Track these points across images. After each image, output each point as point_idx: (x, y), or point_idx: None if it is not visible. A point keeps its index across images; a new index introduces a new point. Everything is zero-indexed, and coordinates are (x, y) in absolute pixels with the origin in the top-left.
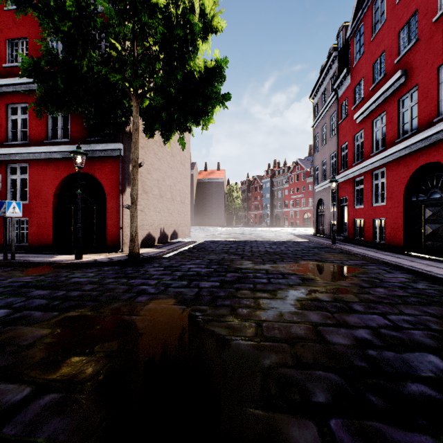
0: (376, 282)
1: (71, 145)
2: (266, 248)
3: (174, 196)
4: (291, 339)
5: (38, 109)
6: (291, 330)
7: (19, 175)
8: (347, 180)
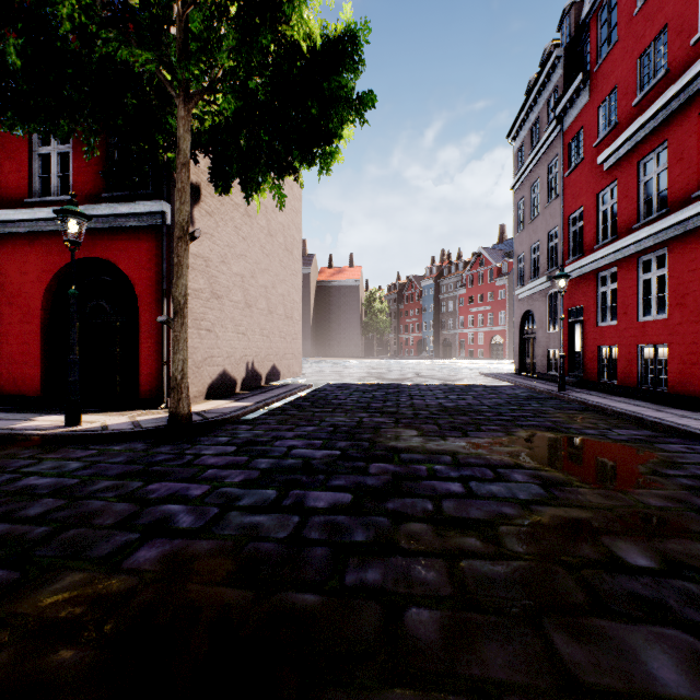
0: None
1: None
2: (439, 399)
3: (272, 305)
4: None
5: None
6: None
7: None
8: (583, 275)
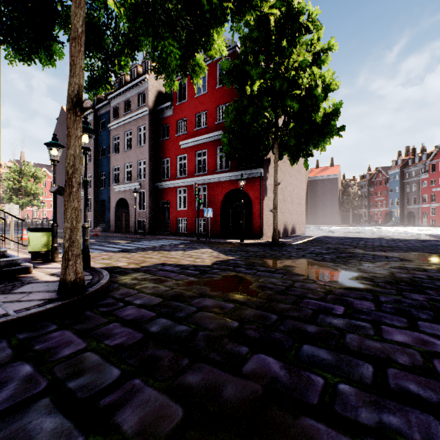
0: None
1: (230, 172)
2: (382, 243)
3: (292, 199)
4: (375, 273)
5: (226, 159)
6: (376, 271)
7: (202, 192)
8: None
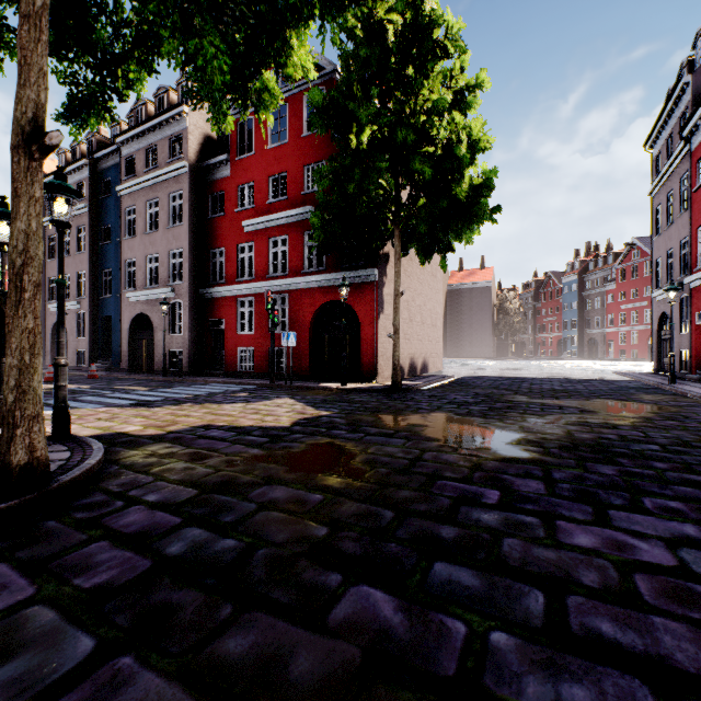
0: (677, 418)
1: (326, 273)
2: (553, 386)
3: (423, 318)
4: (545, 433)
5: (318, 253)
6: (546, 430)
7: (279, 306)
8: None
